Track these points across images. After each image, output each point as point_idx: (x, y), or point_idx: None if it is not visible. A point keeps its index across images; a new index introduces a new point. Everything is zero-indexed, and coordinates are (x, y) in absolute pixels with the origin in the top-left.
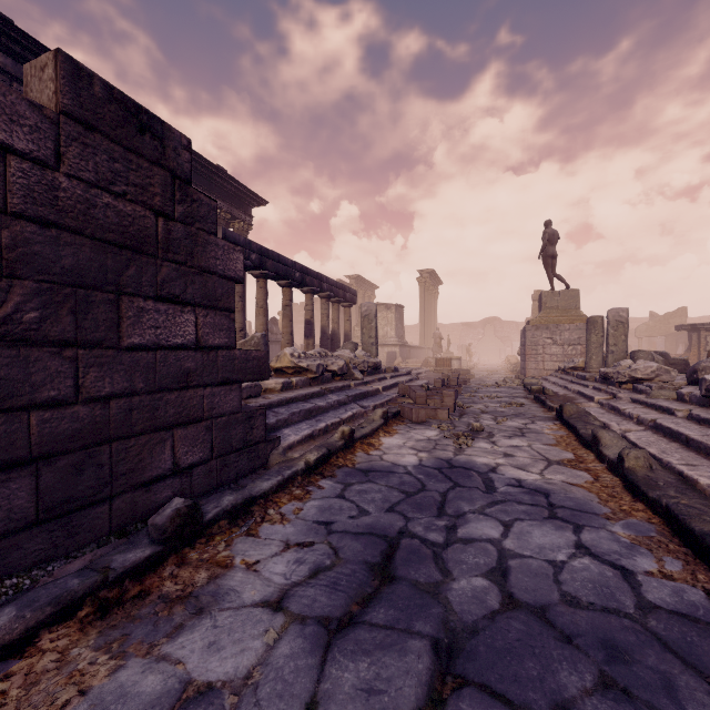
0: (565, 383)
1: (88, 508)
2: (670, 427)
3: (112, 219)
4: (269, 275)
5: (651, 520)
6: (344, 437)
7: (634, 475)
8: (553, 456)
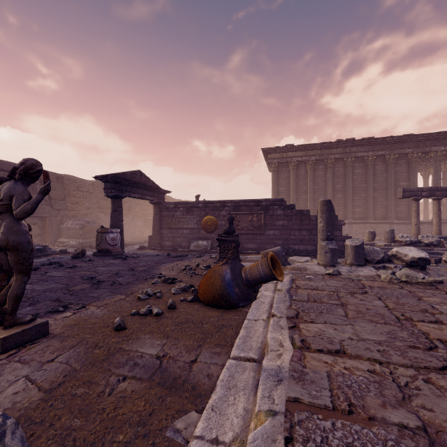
0: None
1: None
2: None
3: None
4: (438, 198)
5: None
6: None
7: None
8: None
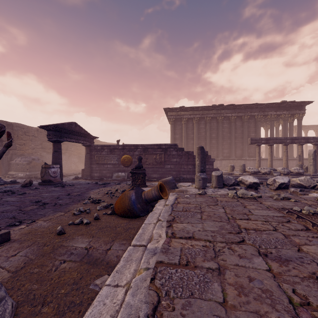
0: None
1: None
2: None
3: None
4: (271, 145)
5: None
6: None
7: None
8: None
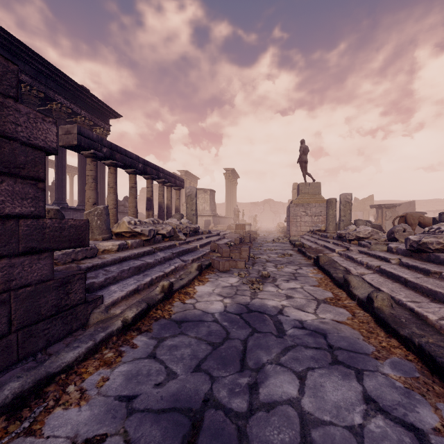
0: (314, 240)
1: None
2: (392, 272)
3: None
4: (117, 164)
5: (408, 357)
6: (164, 290)
7: (382, 313)
8: (319, 296)
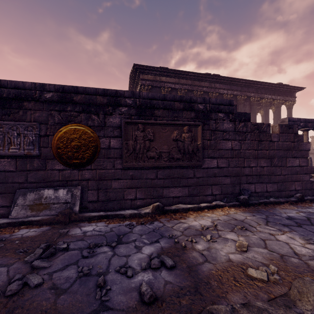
0: None
1: (282, 191)
2: None
3: (285, 146)
4: (309, 129)
5: None
6: None
7: None
8: None
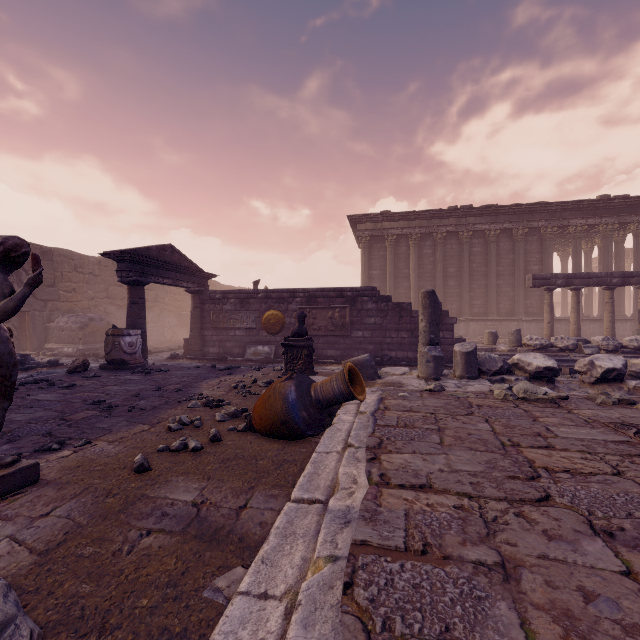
0: None
1: None
2: None
3: None
4: (577, 288)
5: None
6: None
7: None
8: None
